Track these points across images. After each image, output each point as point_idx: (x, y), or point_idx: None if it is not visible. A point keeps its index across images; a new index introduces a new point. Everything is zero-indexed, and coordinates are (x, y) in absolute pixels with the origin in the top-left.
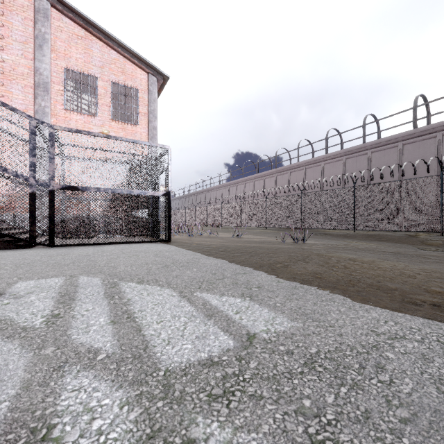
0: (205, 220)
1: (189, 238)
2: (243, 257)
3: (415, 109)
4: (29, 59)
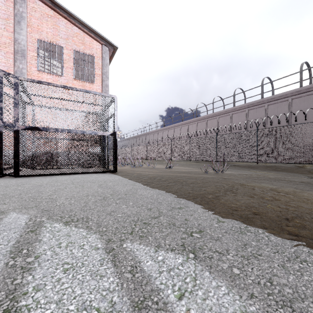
0: (145, 155)
1: (132, 169)
2: (176, 187)
3: (301, 73)
4: (10, 32)
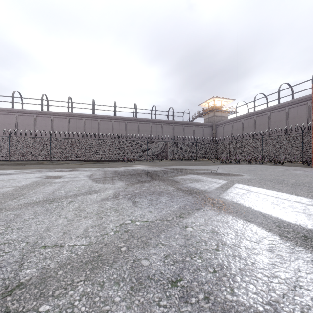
0: None
1: None
2: None
3: (42, 101)
4: None
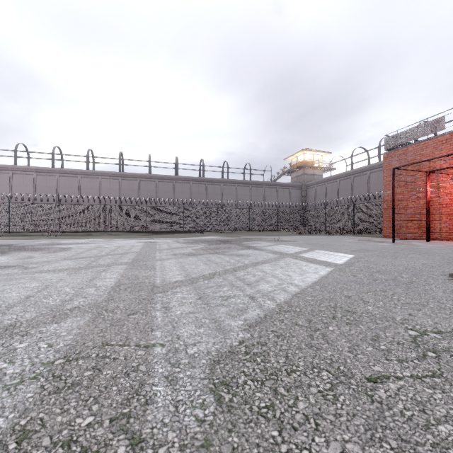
0: None
1: None
2: None
3: (88, 158)
4: None
